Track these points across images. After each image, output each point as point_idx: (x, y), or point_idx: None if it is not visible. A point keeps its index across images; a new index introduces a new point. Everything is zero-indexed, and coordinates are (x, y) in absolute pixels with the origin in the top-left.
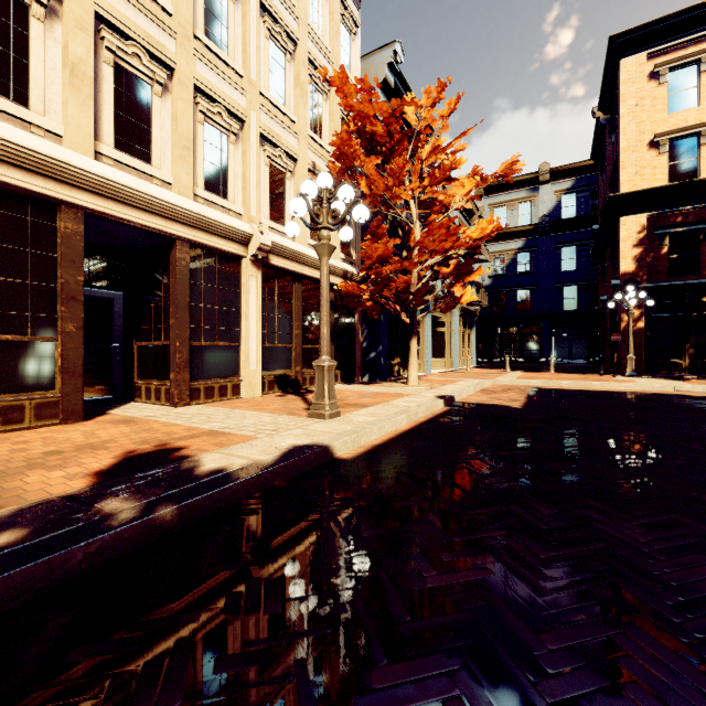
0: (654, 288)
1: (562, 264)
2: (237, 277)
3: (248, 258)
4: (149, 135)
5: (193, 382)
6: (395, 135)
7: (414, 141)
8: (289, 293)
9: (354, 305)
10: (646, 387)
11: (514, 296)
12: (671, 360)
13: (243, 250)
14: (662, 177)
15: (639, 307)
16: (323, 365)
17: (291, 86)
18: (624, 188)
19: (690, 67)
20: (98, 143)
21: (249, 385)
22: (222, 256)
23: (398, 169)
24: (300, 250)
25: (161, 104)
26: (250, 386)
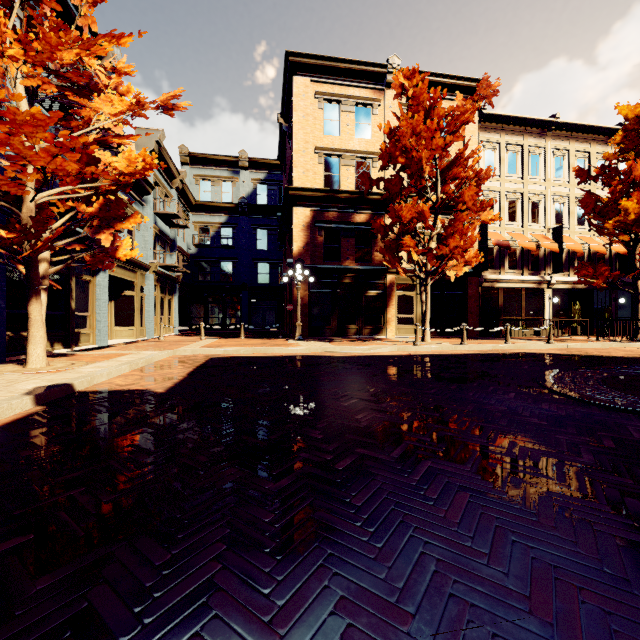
0: (315, 269)
1: (257, 243)
2: None
3: None
4: None
5: None
6: None
7: (37, 15)
8: None
9: None
10: (305, 350)
11: (218, 267)
12: (325, 326)
13: None
14: (320, 182)
15: (305, 283)
16: None
17: None
18: (296, 183)
19: (336, 105)
20: None
21: None
22: None
23: None
24: None
25: None
26: None
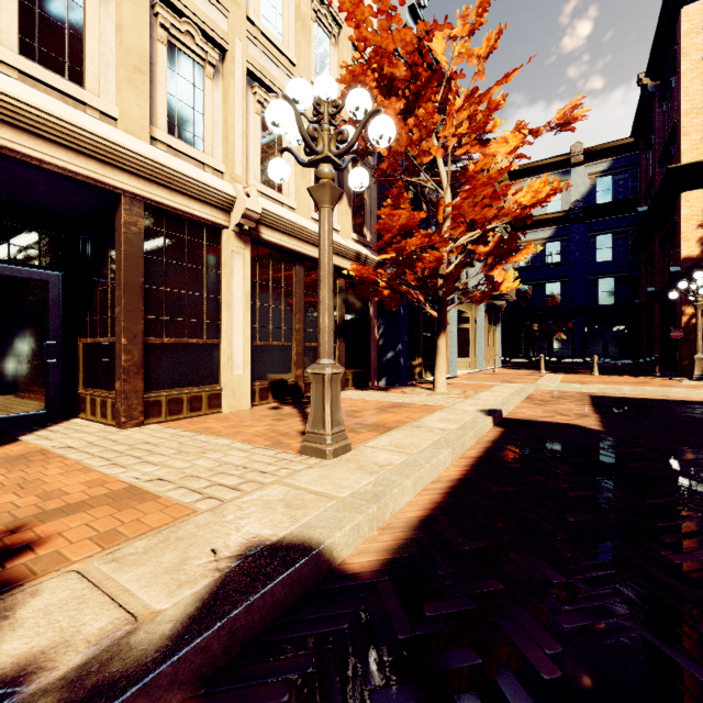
0: None
1: (596, 254)
2: (216, 253)
3: (231, 229)
4: (80, 45)
5: (150, 393)
6: (422, 72)
7: (442, 93)
8: (288, 278)
9: (369, 294)
10: None
11: (542, 289)
12: None
13: (223, 218)
14: None
15: None
16: (323, 373)
17: (291, 20)
18: (687, 157)
19: None
20: None
21: (233, 395)
22: (194, 224)
23: (426, 115)
24: (301, 223)
25: (100, 6)
26: (234, 396)
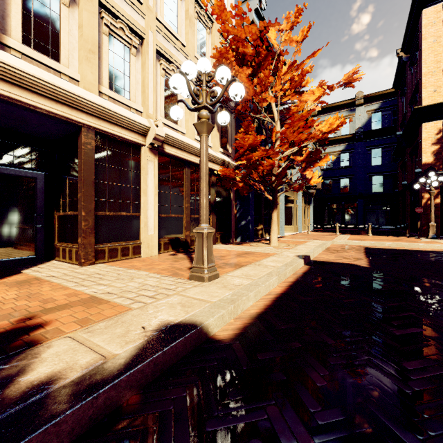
0: None
1: (371, 160)
2: (138, 161)
3: (146, 146)
4: (58, 37)
5: (99, 245)
6: (262, 51)
7: (275, 63)
8: (180, 176)
9: (230, 185)
10: None
11: (338, 182)
12: None
13: (142, 140)
14: None
15: (436, 188)
16: (202, 232)
17: (182, 19)
18: (425, 102)
19: None
20: (5, 37)
21: (147, 246)
22: (124, 143)
23: (265, 77)
24: (189, 143)
25: (69, 13)
26: (148, 247)
